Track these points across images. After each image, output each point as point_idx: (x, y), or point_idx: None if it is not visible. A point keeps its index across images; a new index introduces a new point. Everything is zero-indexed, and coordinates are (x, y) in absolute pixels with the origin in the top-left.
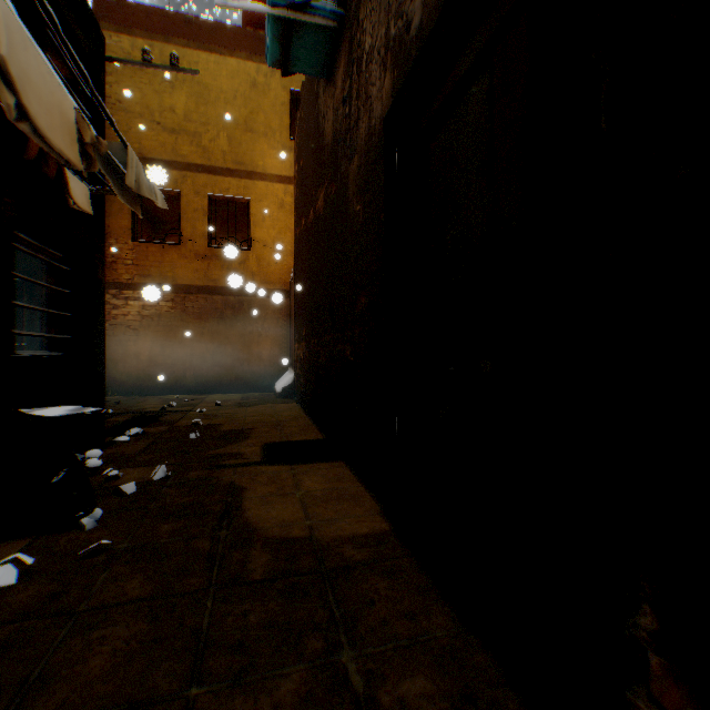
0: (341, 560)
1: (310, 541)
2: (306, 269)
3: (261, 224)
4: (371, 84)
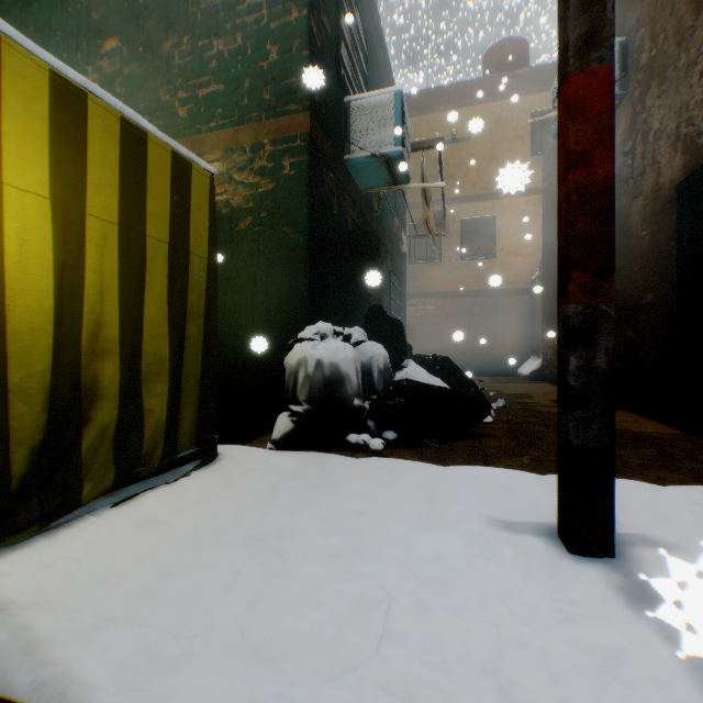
0: (651, 436)
1: (625, 430)
2: None
3: (504, 235)
4: (657, 154)
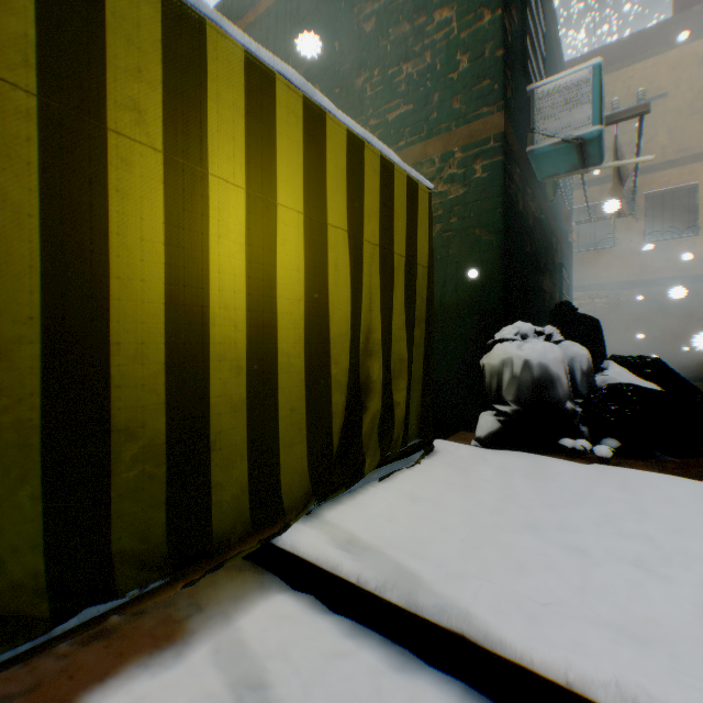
0: None
1: None
2: None
3: None
4: None
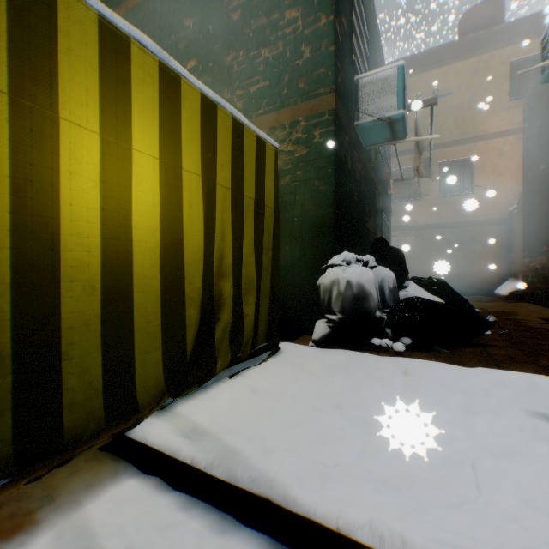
0: None
1: None
2: (547, 202)
3: (480, 173)
4: None
